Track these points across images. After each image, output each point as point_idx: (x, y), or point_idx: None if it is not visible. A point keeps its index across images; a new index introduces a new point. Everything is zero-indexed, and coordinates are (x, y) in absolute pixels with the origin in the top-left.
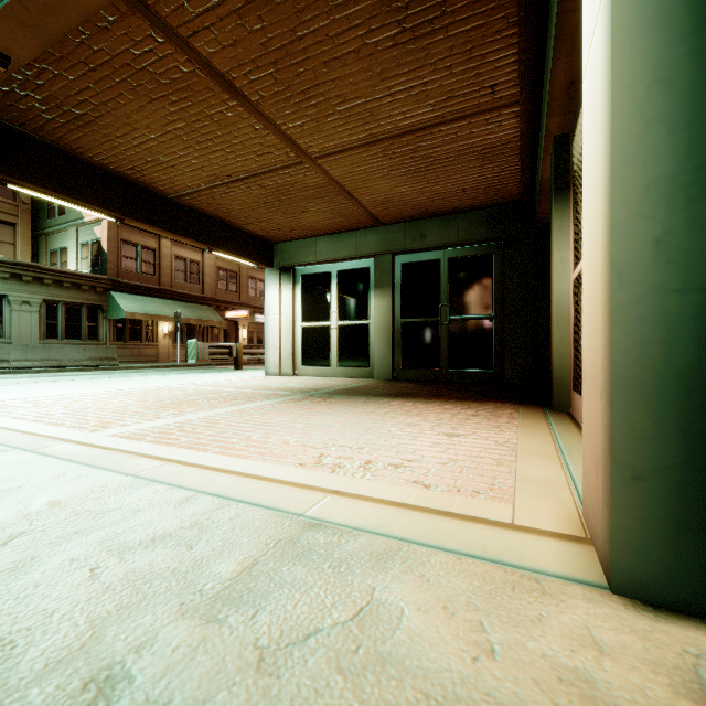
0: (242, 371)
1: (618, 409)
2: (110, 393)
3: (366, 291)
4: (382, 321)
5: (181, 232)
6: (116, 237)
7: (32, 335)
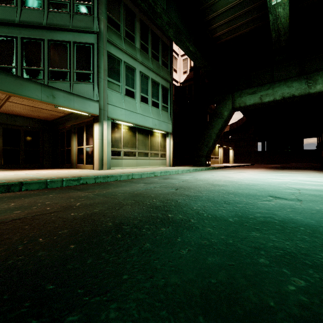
0: None
1: (99, 161)
2: None
3: None
4: None
5: None
6: None
7: None
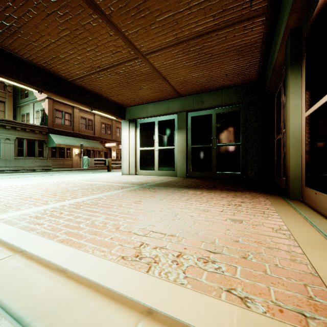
0: (110, 172)
1: None
2: (33, 185)
3: (173, 131)
4: (181, 147)
5: (75, 99)
6: (52, 108)
7: (11, 155)
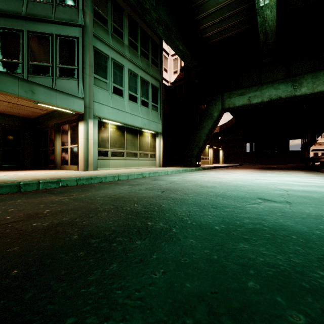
0: None
1: (84, 162)
2: None
3: None
4: None
5: None
6: None
7: None
